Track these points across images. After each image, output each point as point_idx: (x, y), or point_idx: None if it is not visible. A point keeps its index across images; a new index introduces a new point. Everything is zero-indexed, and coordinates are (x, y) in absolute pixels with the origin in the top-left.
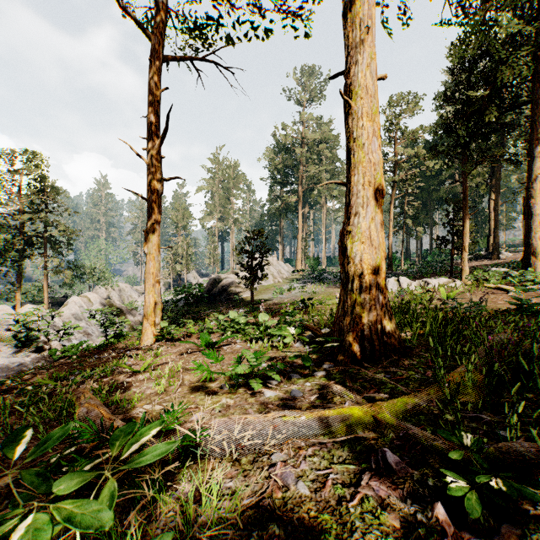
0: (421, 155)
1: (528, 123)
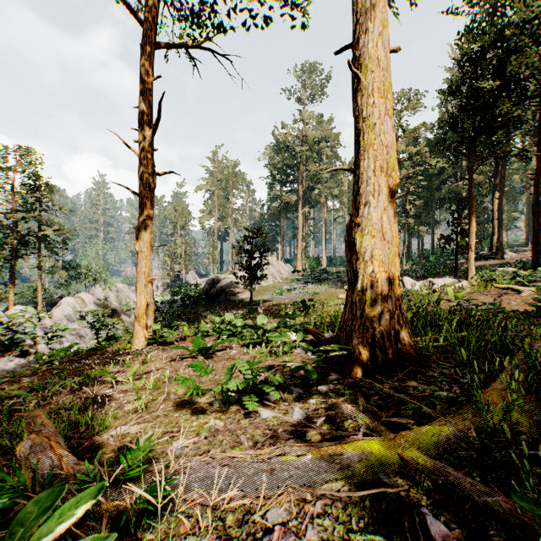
0: (424, 153)
1: (536, 118)
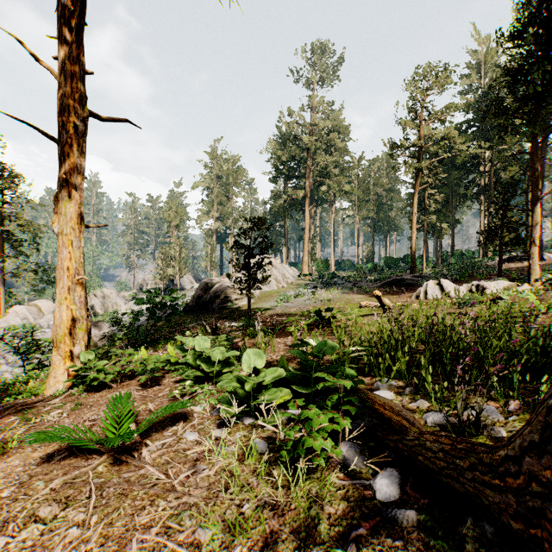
0: (451, 138)
1: None
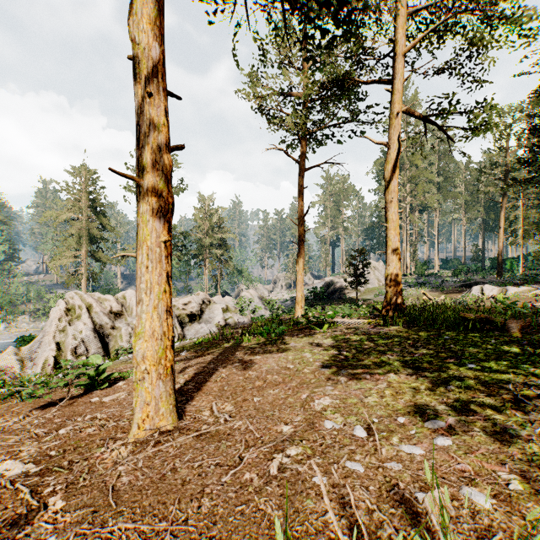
0: (535, 162)
1: None
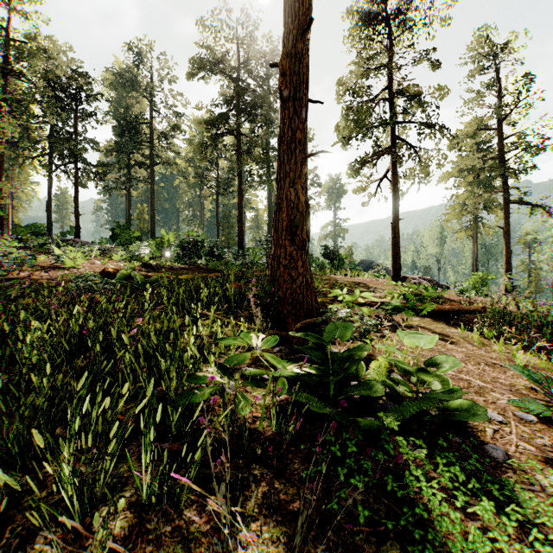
0: None
1: None
